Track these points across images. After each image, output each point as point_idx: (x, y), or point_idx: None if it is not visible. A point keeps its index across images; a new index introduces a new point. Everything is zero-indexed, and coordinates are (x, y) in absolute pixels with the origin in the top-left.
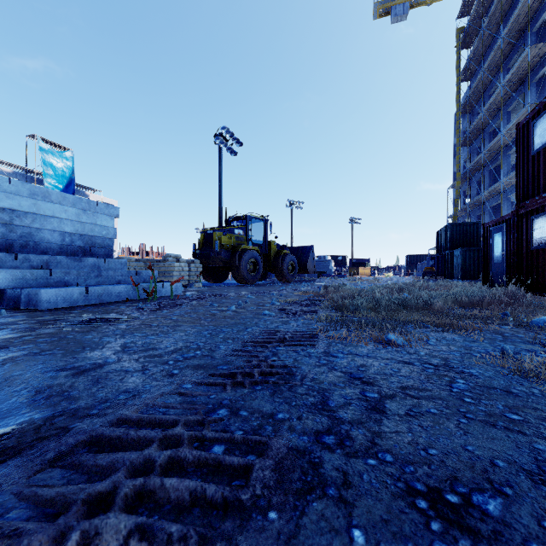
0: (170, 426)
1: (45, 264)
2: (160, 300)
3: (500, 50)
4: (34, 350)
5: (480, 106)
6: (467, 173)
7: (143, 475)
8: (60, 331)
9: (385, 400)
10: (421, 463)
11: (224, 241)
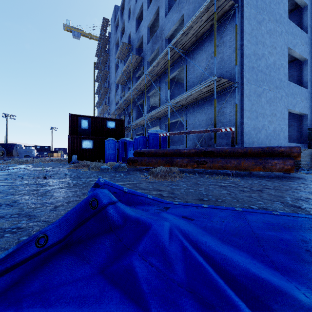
0: None
1: None
2: None
3: (102, 81)
4: None
5: None
6: None
7: None
8: None
9: None
10: None
11: None
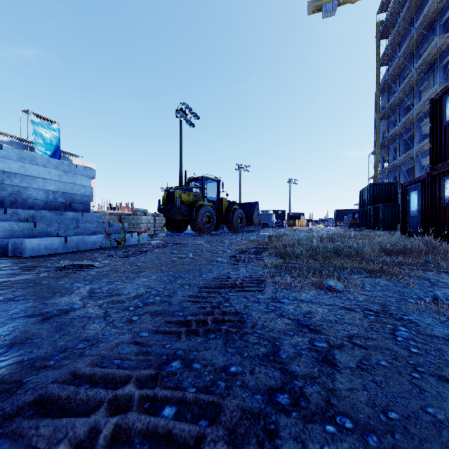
0: (122, 381)
1: (31, 217)
2: (129, 248)
3: (413, 40)
4: (9, 295)
5: (396, 86)
6: (386, 142)
7: (86, 448)
8: (37, 277)
9: (334, 350)
10: (383, 431)
11: (184, 198)
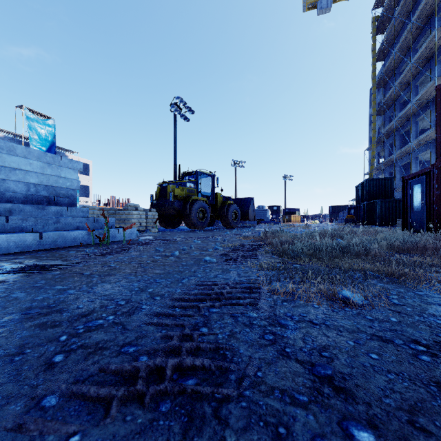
0: None
1: (8, 211)
2: (113, 245)
3: (410, 34)
4: None
5: (392, 81)
6: (382, 137)
7: None
8: None
9: None
10: None
11: (177, 193)
